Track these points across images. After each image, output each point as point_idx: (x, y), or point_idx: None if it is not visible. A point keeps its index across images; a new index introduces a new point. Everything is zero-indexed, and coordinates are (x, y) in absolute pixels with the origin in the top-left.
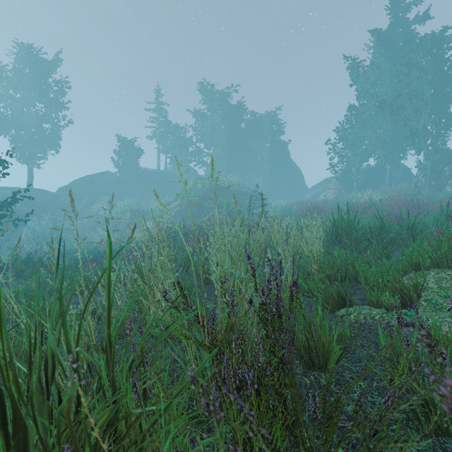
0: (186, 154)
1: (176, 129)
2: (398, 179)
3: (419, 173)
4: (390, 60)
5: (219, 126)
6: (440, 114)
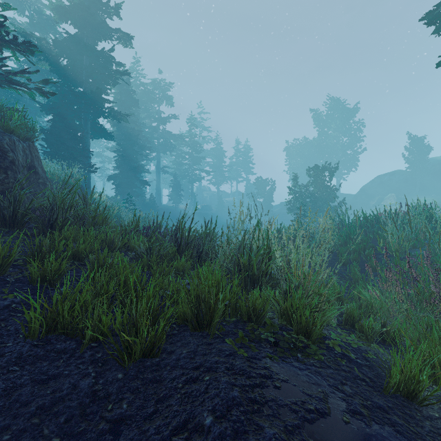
0: None
1: None
2: None
3: None
4: None
5: None
6: None
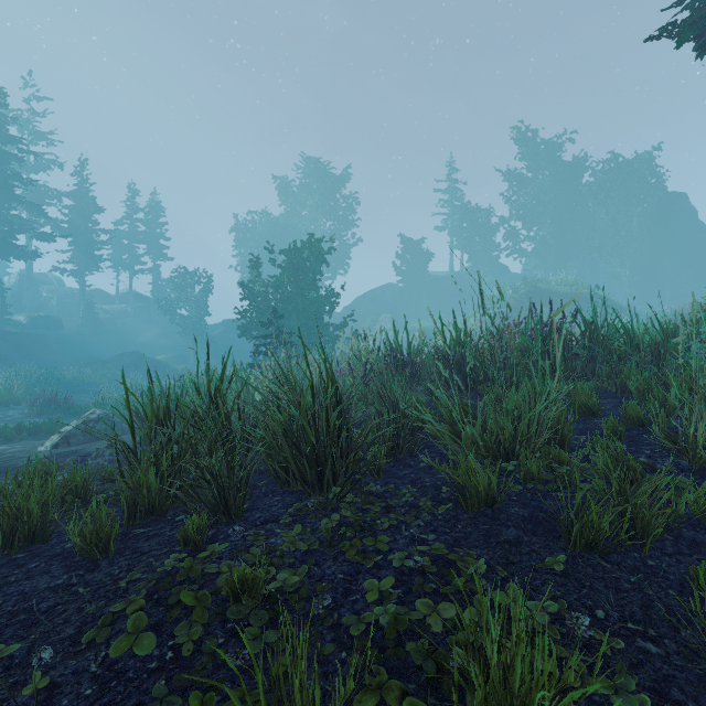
0: (490, 246)
1: (476, 213)
2: None
3: None
4: None
5: (546, 195)
6: None
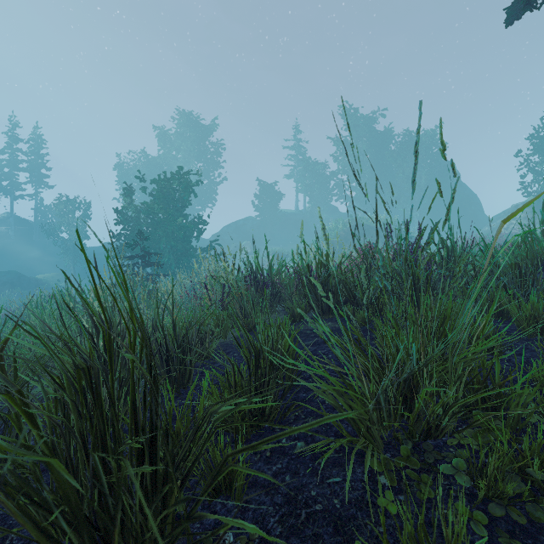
0: (325, 191)
1: (315, 166)
2: None
3: None
4: None
5: (364, 155)
6: None
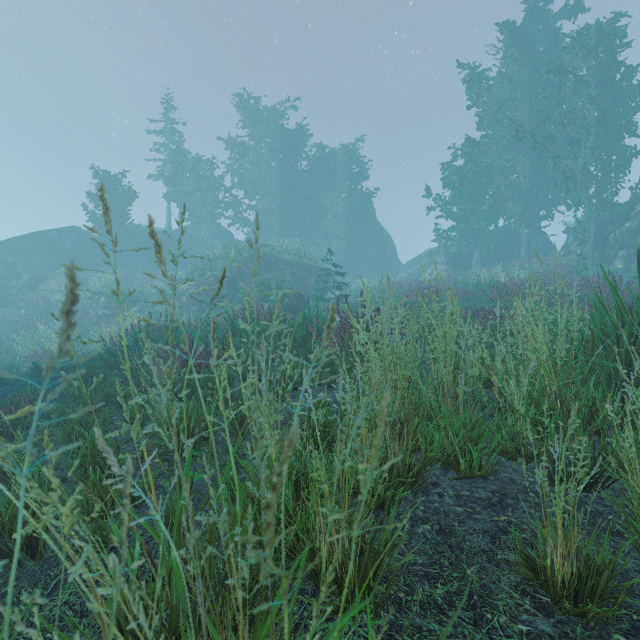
0: (213, 204)
1: (196, 163)
2: (537, 250)
3: (570, 241)
4: (529, 69)
5: (268, 163)
6: (607, 150)
